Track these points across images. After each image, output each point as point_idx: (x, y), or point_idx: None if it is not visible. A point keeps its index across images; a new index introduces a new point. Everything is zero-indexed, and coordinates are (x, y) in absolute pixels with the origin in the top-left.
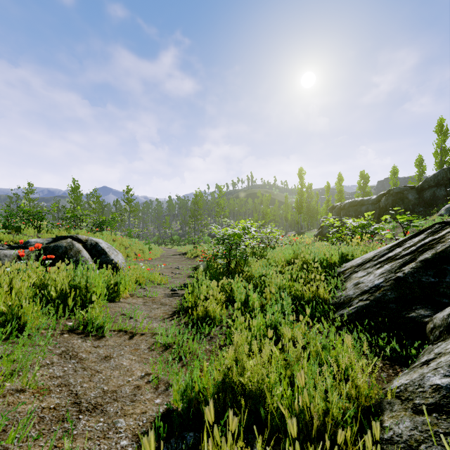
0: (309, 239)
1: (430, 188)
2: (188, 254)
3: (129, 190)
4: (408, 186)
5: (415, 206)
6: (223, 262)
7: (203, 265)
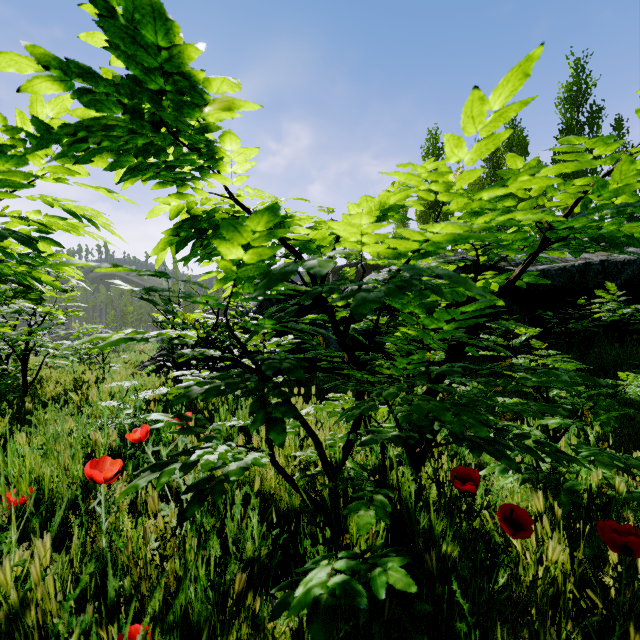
0: None
1: None
2: None
3: None
4: None
5: None
6: None
7: None
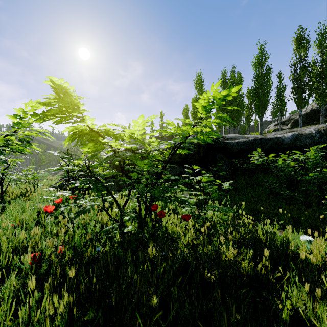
0: None
1: None
2: None
3: None
4: None
5: None
6: None
7: None
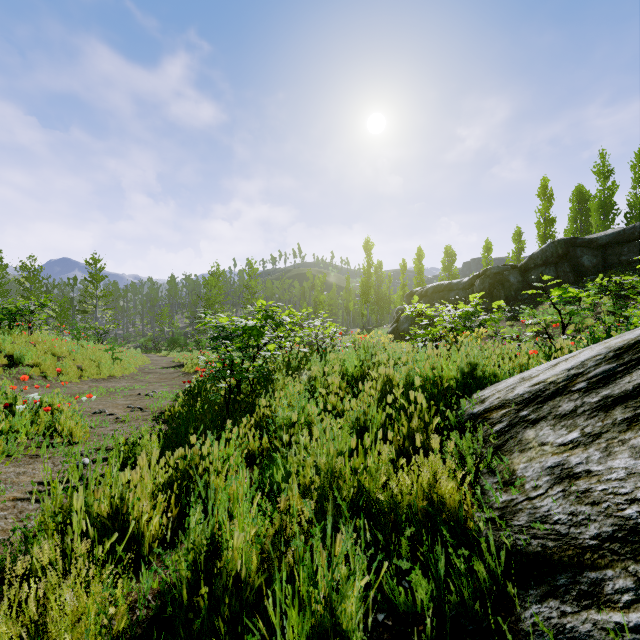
0: (379, 339)
1: (537, 267)
2: (187, 367)
3: (95, 262)
4: (509, 265)
5: (518, 292)
6: (226, 385)
7: (189, 391)
